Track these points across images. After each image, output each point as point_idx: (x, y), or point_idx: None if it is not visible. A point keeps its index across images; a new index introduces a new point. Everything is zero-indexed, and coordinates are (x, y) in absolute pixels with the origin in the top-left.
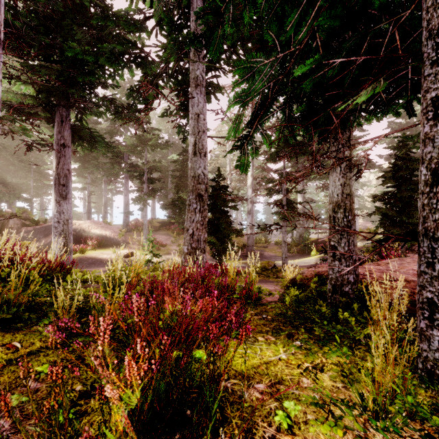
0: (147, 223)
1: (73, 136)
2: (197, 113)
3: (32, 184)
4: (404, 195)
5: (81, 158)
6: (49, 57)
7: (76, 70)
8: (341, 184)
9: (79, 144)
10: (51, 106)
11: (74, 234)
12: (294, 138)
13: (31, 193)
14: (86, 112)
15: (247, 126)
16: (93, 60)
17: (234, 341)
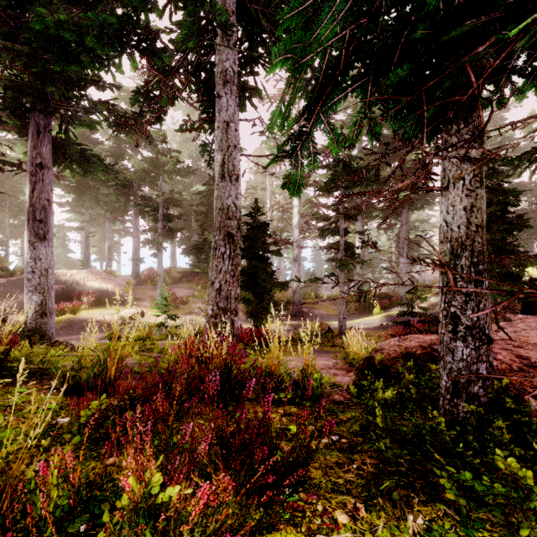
0: (164, 274)
1: (56, 154)
2: (226, 121)
3: (8, 221)
4: (496, 237)
5: (77, 188)
6: (12, 36)
7: (53, 56)
8: (466, 209)
9: (66, 166)
10: (23, 111)
11: (64, 288)
12: (377, 139)
13: (7, 233)
14: (76, 124)
15: (303, 115)
16: (75, 38)
17: (288, 534)
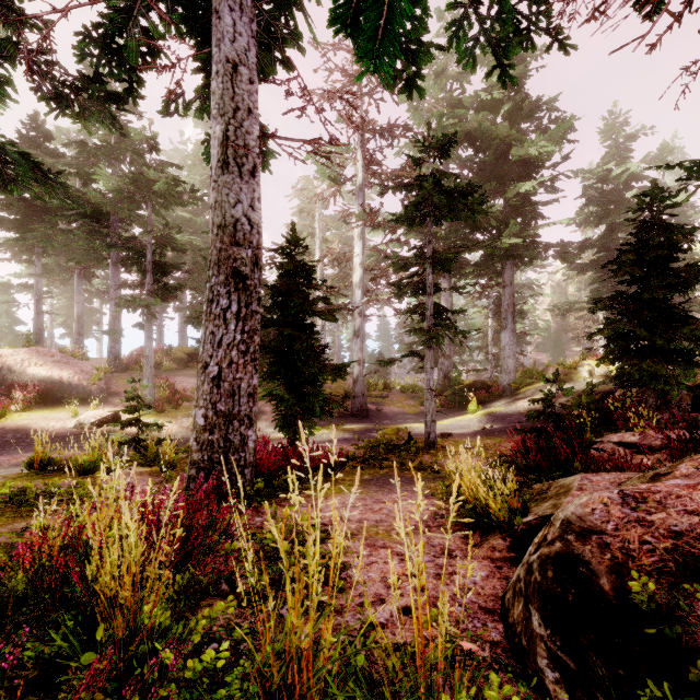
0: (161, 355)
1: None
2: (232, 60)
3: None
4: (661, 297)
5: (20, 223)
6: None
7: None
8: None
9: None
10: None
11: None
12: None
13: None
14: None
15: None
16: None
17: None
